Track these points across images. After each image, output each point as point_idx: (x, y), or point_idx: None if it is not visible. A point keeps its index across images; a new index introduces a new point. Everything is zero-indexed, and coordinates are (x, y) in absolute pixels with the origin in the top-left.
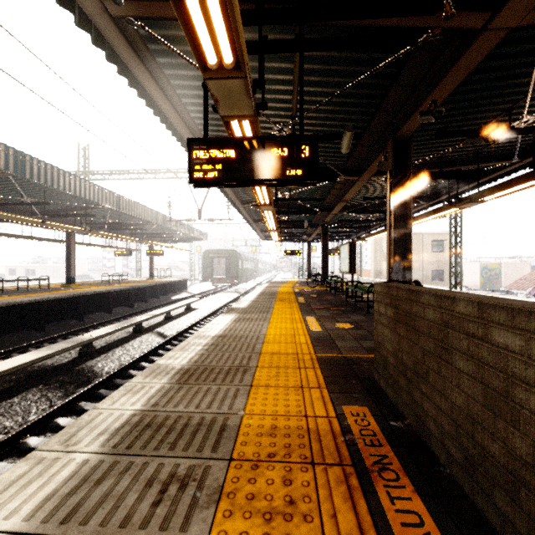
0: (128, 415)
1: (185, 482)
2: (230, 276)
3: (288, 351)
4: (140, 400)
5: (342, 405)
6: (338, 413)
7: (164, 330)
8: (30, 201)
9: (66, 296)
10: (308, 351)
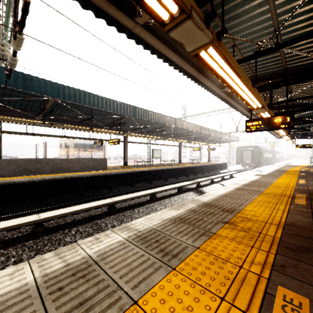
0: (234, 187)
1: (252, 193)
2: (254, 161)
3: (283, 185)
4: (235, 186)
5: (296, 194)
6: (293, 194)
7: (222, 183)
8: (173, 133)
9: (184, 167)
10: (292, 186)
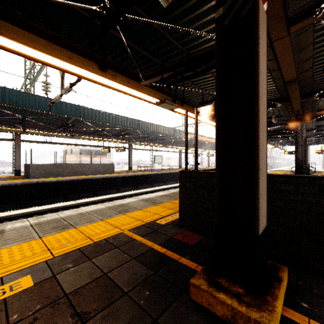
0: None
1: None
2: None
3: None
4: None
5: None
6: None
7: None
8: (172, 141)
9: None
10: None
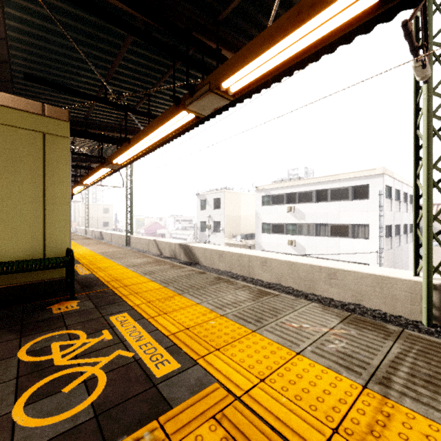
0: None
1: None
2: None
3: None
4: None
5: None
6: None
7: None
8: None
9: None
10: None
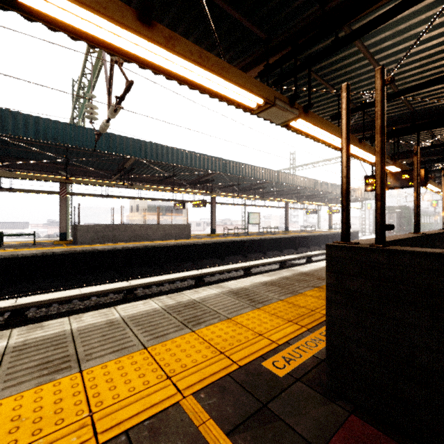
0: None
1: None
2: (401, 229)
3: None
4: None
5: None
6: None
7: None
8: (275, 190)
9: (290, 236)
10: None
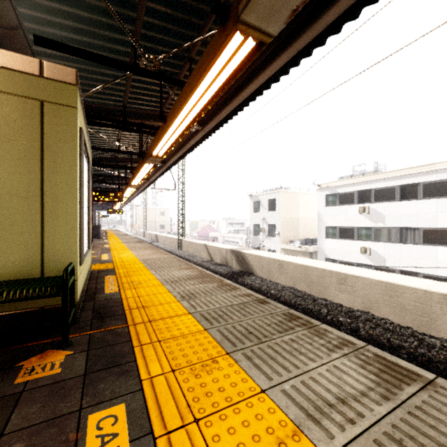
0: None
1: None
2: None
3: None
4: None
5: None
6: None
7: None
8: None
9: None
10: None
